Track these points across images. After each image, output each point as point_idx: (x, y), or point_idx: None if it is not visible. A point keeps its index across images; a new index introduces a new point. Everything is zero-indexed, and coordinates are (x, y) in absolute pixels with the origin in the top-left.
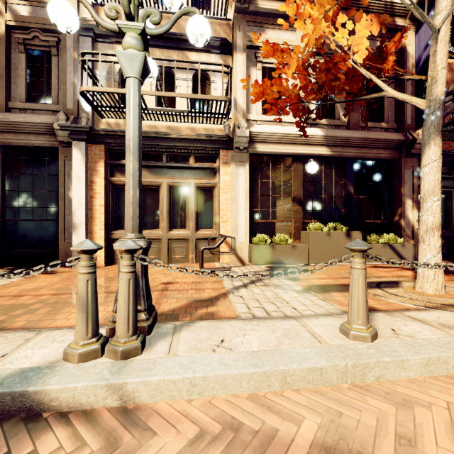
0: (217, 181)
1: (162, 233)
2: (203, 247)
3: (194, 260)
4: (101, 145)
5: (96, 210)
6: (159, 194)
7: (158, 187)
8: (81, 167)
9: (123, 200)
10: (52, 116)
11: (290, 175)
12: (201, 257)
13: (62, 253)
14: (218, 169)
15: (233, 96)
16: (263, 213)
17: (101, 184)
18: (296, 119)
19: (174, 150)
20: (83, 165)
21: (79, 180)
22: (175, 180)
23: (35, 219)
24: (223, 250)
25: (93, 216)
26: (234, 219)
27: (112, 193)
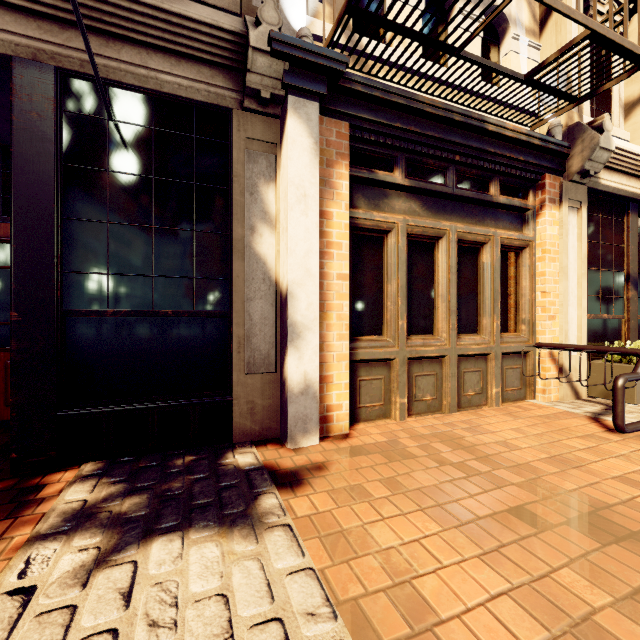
0: (532, 237)
1: (449, 342)
2: (625, 377)
3: (499, 399)
4: (340, 121)
5: (331, 288)
6: (432, 257)
7: (434, 241)
8: (310, 171)
9: (367, 266)
10: (222, 13)
11: (622, 235)
12: (623, 400)
13: (241, 406)
14: (534, 213)
15: (565, 71)
16: (591, 301)
17: (342, 221)
18: (639, 136)
19: (474, 160)
20: (314, 165)
21: (303, 205)
22: (470, 228)
23: (159, 311)
24: (550, 376)
25: (325, 304)
26: (567, 313)
27: (349, 247)
